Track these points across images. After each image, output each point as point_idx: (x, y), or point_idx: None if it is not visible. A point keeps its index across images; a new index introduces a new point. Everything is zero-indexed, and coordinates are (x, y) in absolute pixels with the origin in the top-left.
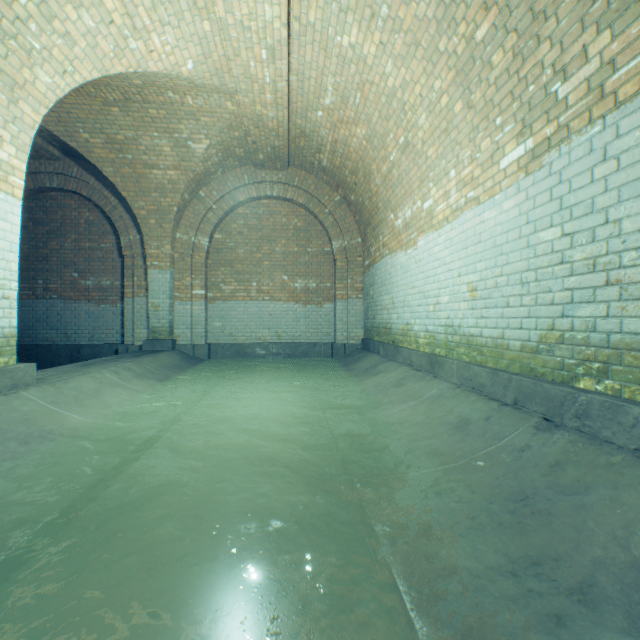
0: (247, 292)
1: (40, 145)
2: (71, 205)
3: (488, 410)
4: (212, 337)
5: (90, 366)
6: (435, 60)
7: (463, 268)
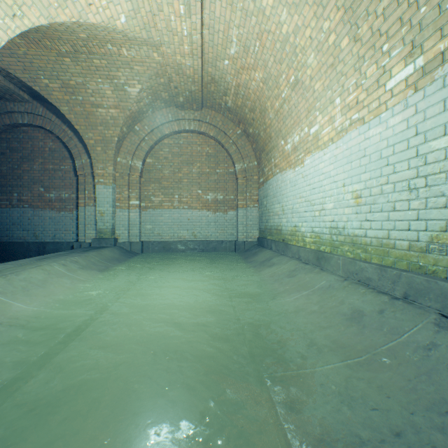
0: (171, 202)
1: (12, 90)
2: (38, 137)
3: (380, 303)
4: (145, 236)
5: (44, 260)
6: (325, 3)
7: (347, 179)
